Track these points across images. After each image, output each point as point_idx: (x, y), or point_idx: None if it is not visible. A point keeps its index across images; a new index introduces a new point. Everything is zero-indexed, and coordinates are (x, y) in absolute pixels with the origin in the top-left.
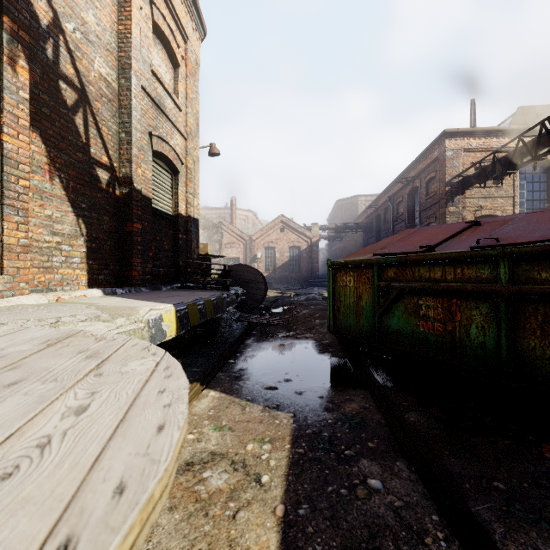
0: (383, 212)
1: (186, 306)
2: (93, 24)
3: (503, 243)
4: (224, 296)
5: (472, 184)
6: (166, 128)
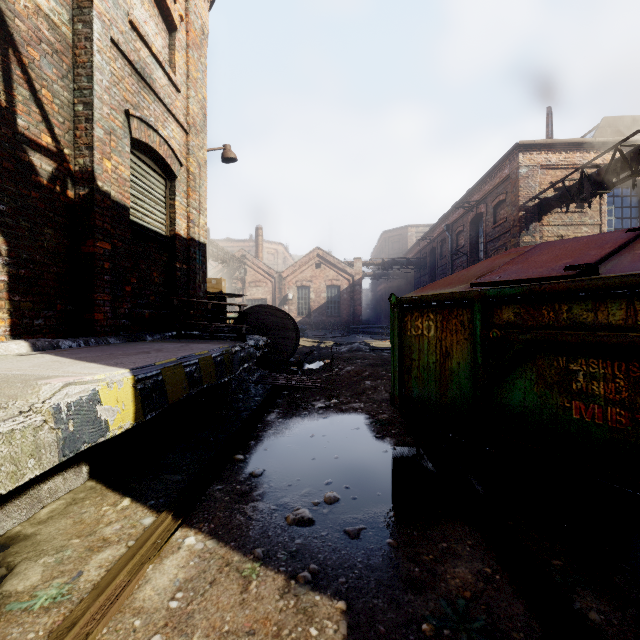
0: (439, 245)
1: (158, 370)
2: None
3: None
4: (236, 350)
5: (551, 208)
6: (155, 111)
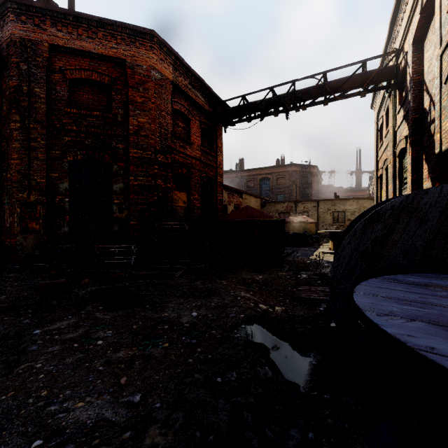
0: None
1: None
2: None
3: None
4: None
5: None
6: None
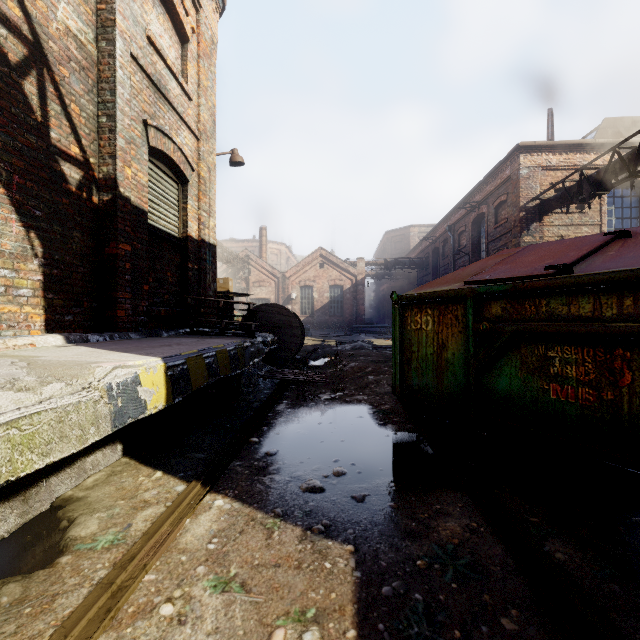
0: (442, 245)
1: (184, 360)
2: None
3: None
4: (247, 345)
5: (552, 208)
6: (169, 119)
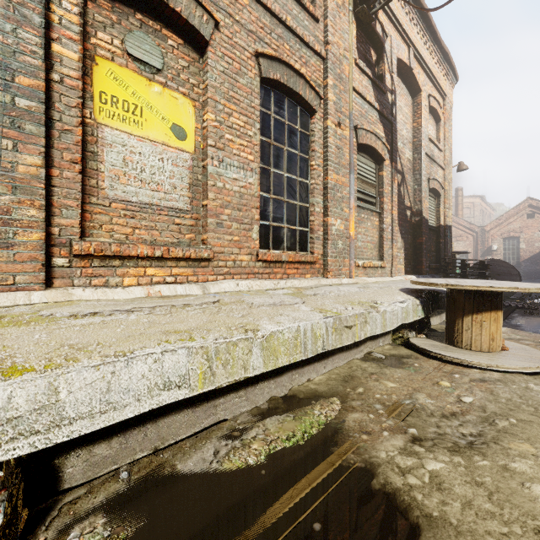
0: None
1: None
2: (405, 134)
3: None
4: None
5: None
6: (434, 170)
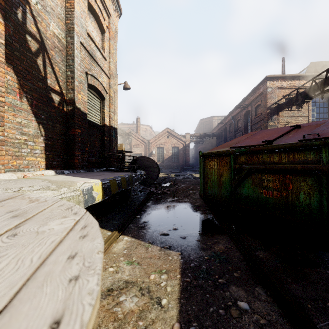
0: (229, 126)
1: (108, 181)
2: (49, 0)
3: (323, 137)
4: (133, 176)
5: (283, 108)
6: (96, 70)
